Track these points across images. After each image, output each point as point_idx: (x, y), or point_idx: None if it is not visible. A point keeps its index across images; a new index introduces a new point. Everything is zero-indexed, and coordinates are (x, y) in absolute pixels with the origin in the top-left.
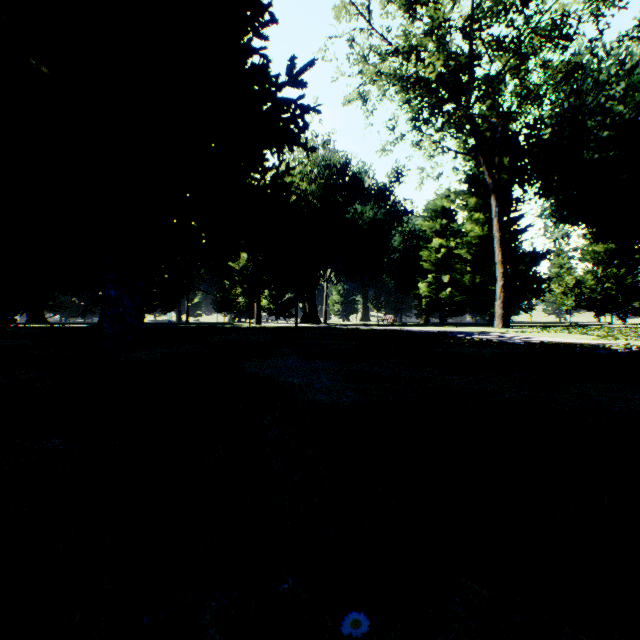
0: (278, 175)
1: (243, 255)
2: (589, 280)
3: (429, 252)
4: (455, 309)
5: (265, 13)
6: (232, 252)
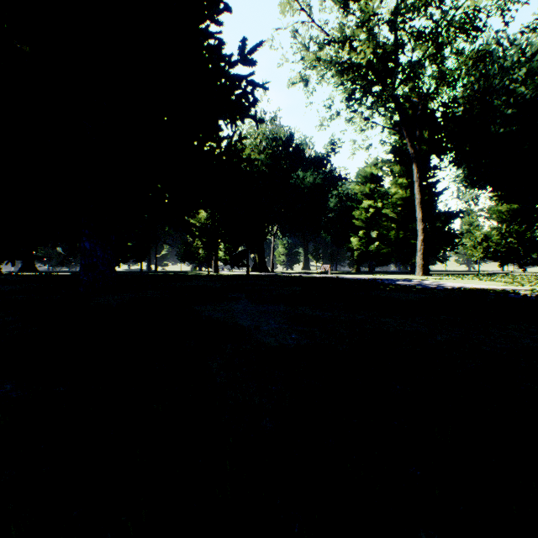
0: (232, 144)
1: (203, 214)
2: (495, 235)
3: (360, 212)
4: (382, 260)
5: (220, 3)
6: (191, 209)
